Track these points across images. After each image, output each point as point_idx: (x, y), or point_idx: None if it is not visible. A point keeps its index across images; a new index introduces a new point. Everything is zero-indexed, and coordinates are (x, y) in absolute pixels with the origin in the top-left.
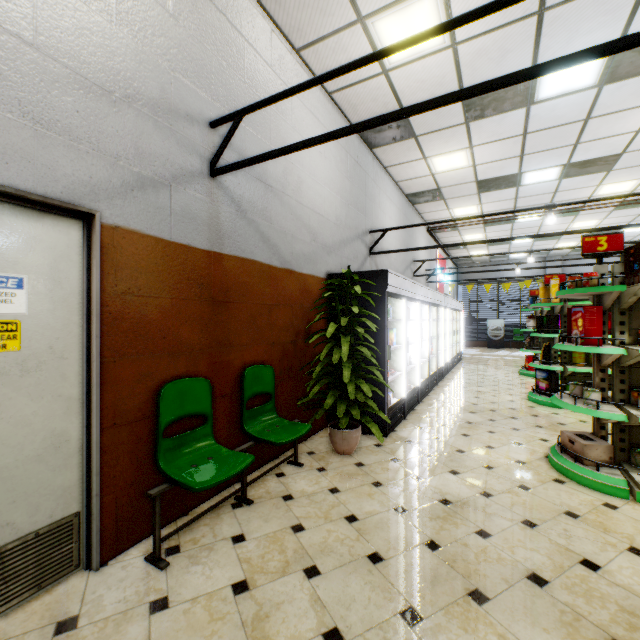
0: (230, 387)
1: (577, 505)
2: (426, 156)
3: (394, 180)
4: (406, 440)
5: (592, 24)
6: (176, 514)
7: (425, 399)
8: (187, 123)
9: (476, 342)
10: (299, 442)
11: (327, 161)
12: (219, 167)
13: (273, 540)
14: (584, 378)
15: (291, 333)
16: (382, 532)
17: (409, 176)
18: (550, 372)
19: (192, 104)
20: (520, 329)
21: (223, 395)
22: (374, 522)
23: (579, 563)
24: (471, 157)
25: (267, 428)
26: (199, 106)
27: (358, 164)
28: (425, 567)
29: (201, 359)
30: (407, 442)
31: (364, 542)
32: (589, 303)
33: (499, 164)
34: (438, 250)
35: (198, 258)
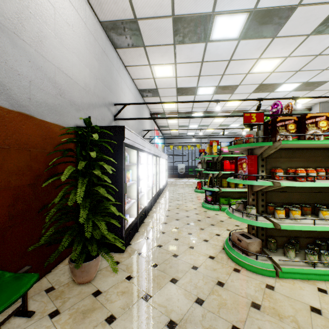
0: None
1: (254, 293)
2: (150, 64)
3: (131, 77)
4: (138, 252)
5: None
6: None
7: (150, 213)
8: None
9: (173, 175)
10: (41, 277)
11: (76, 35)
12: None
13: None
14: (226, 193)
15: (29, 176)
16: None
17: (140, 76)
18: (213, 191)
19: None
20: (191, 168)
21: None
22: None
23: None
24: (175, 71)
25: None
26: None
27: (105, 53)
28: None
29: None
30: (139, 254)
31: None
32: (230, 155)
33: (188, 79)
34: (155, 127)
35: None
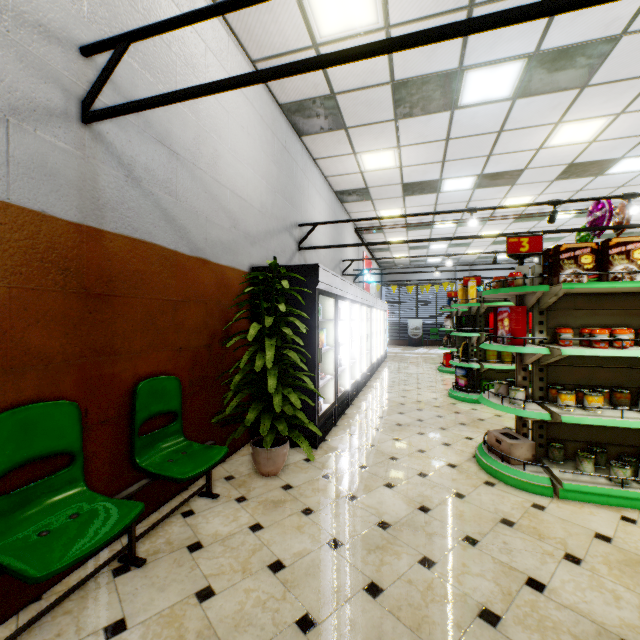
0: (115, 409)
1: (510, 510)
2: (356, 151)
3: (324, 174)
4: (338, 450)
5: (513, 32)
6: (18, 604)
7: (355, 401)
8: (40, 37)
9: (398, 341)
10: (216, 465)
11: (251, 138)
12: (94, 110)
13: (168, 621)
14: (496, 374)
15: (205, 335)
16: (314, 581)
17: (339, 172)
18: (468, 369)
19: (49, 12)
20: (436, 328)
21: (104, 420)
22: (304, 567)
23: (525, 584)
24: (398, 158)
25: (169, 457)
26: (62, 19)
27: (286, 150)
28: (367, 625)
29: (66, 374)
30: (339, 453)
31: (292, 600)
32: (501, 304)
33: (423, 168)
34: (365, 251)
35: (60, 232)
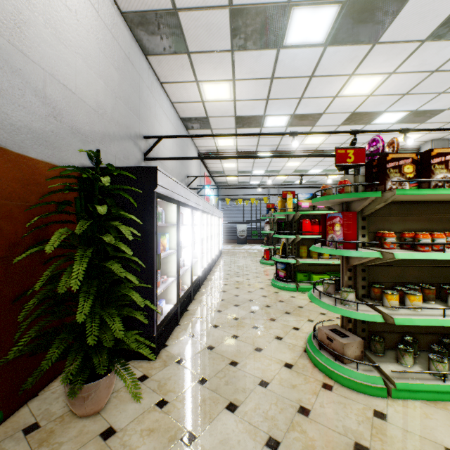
0: None
1: (358, 426)
2: (198, 80)
3: (170, 100)
4: (178, 359)
5: None
6: None
7: (197, 295)
8: None
9: (230, 240)
10: (19, 406)
11: (81, 27)
12: None
13: None
14: (306, 266)
15: None
16: None
17: (183, 99)
18: (287, 264)
19: None
20: (256, 231)
21: None
22: None
23: None
24: (233, 91)
25: None
26: None
27: (130, 61)
28: None
29: None
30: (179, 363)
31: None
32: (312, 212)
33: (252, 104)
34: (206, 172)
35: None
